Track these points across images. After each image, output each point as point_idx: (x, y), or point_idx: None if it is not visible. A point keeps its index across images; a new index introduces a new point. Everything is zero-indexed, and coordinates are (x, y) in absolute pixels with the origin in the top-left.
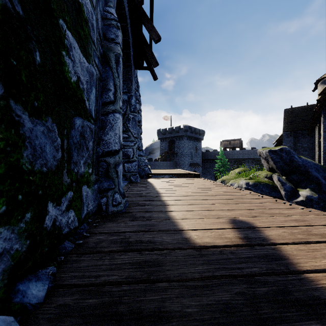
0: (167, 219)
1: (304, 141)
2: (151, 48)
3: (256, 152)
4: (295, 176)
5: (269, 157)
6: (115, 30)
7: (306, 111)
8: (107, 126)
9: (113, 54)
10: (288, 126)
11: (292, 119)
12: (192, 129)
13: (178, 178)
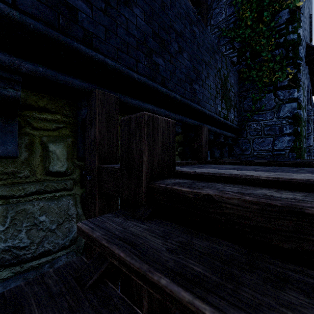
0: None
1: None
2: None
3: None
4: None
5: None
6: (311, 112)
7: None
8: (308, 139)
9: (310, 119)
10: None
11: None
12: None
13: None
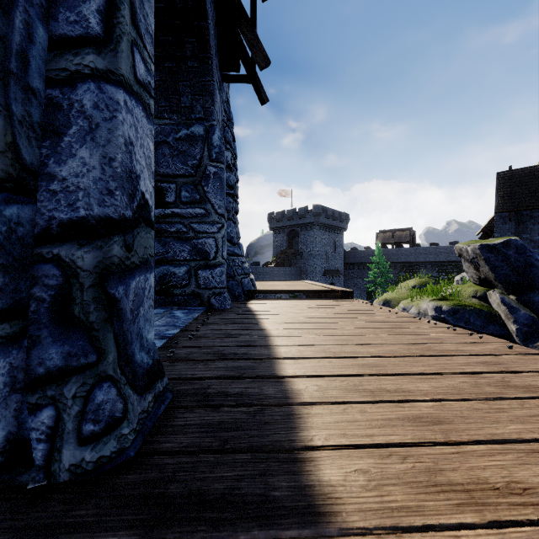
0: (308, 533)
1: (536, 230)
2: (253, 25)
3: (439, 250)
4: (536, 295)
5: (481, 258)
6: None
7: (538, 176)
8: (69, 124)
9: None
10: (504, 203)
11: (511, 191)
12: (328, 212)
13: (309, 300)
